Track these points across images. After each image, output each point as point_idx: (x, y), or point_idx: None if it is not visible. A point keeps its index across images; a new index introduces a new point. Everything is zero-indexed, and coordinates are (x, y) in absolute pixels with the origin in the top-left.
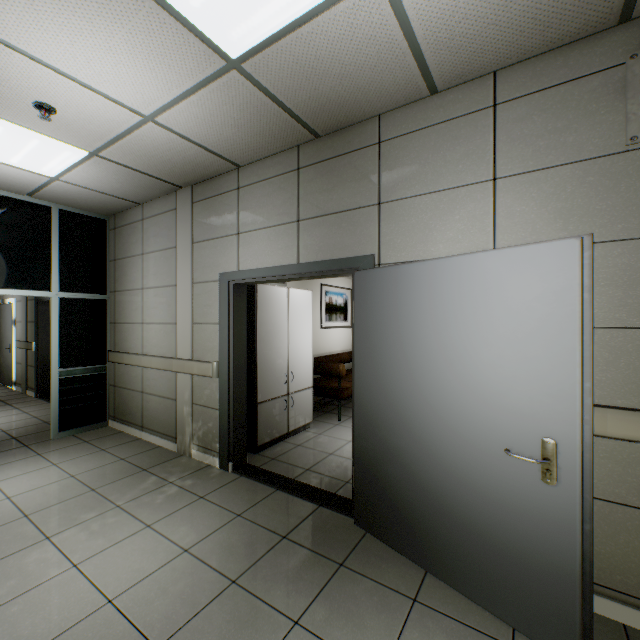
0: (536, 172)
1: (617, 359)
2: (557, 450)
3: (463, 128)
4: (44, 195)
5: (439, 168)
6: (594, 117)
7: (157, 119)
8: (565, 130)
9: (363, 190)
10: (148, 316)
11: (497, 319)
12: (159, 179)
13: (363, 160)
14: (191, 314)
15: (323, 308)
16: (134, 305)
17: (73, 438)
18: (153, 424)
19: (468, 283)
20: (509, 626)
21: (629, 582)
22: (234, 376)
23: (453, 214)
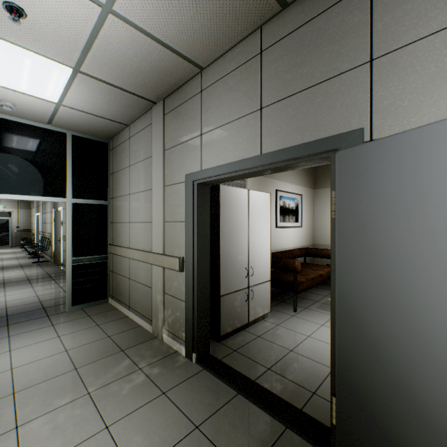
0: None
1: None
2: None
3: None
4: (59, 123)
5: None
6: None
7: (115, 8)
8: None
9: (345, 50)
10: (133, 216)
11: None
12: (135, 95)
13: (345, 12)
14: (162, 213)
15: (278, 210)
16: (124, 208)
17: (81, 311)
18: (136, 306)
19: None
20: None
21: None
22: (197, 271)
23: None
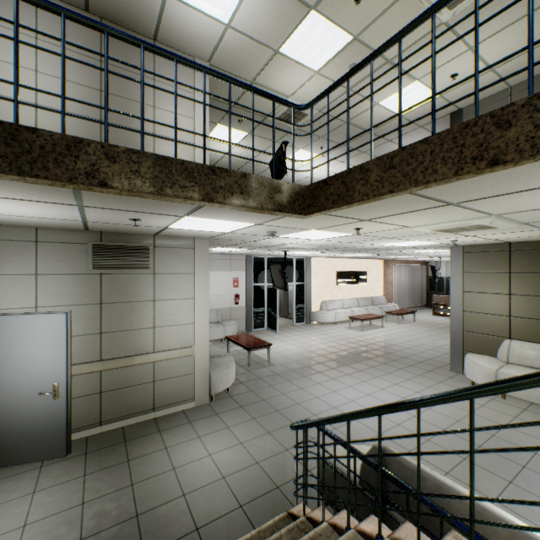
0: (57, 275)
1: (86, 345)
2: (59, 386)
3: (20, 247)
4: None
5: (5, 263)
6: (79, 259)
7: None
8: (68, 261)
9: None
10: None
11: (36, 342)
12: None
13: None
14: None
15: None
16: None
17: None
18: None
19: (22, 327)
20: (42, 461)
21: (90, 420)
22: None
23: (14, 287)
